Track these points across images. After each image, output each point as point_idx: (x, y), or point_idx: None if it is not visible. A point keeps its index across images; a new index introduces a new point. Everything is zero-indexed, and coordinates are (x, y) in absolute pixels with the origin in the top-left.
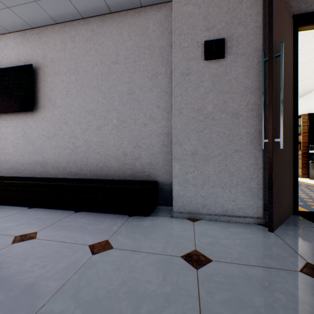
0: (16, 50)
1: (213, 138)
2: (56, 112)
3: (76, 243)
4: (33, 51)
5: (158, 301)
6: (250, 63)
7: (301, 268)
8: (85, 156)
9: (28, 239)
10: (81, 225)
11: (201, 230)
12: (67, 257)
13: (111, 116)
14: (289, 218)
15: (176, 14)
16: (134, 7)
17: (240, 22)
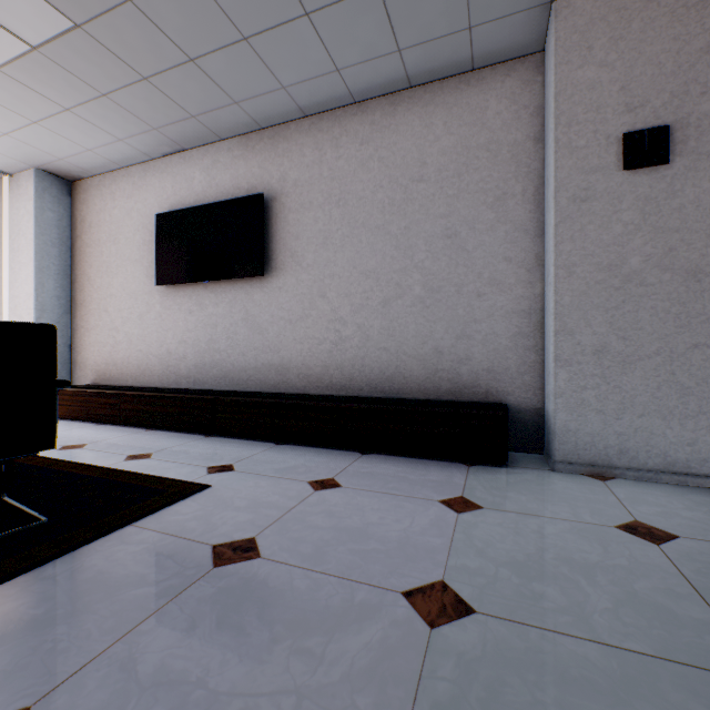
0: (232, 169)
1: (642, 321)
2: (303, 276)
3: (414, 496)
4: (262, 169)
5: (616, 572)
6: None
7: None
8: (359, 355)
9: (332, 487)
10: (394, 473)
11: (629, 495)
12: (421, 513)
13: (409, 280)
14: None
15: (561, 87)
16: (458, 73)
17: (705, 90)
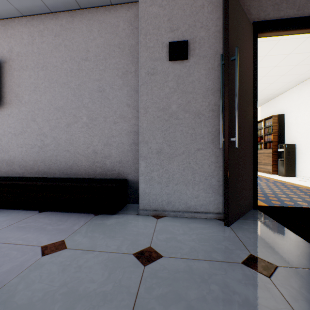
0: None
1: (177, 137)
2: (23, 108)
3: (29, 244)
4: None
5: (94, 300)
6: (212, 65)
7: (243, 260)
8: (54, 154)
9: None
10: (40, 225)
11: (162, 227)
12: (13, 260)
13: (81, 113)
14: (248, 212)
15: (142, 14)
16: (104, 4)
17: (202, 26)
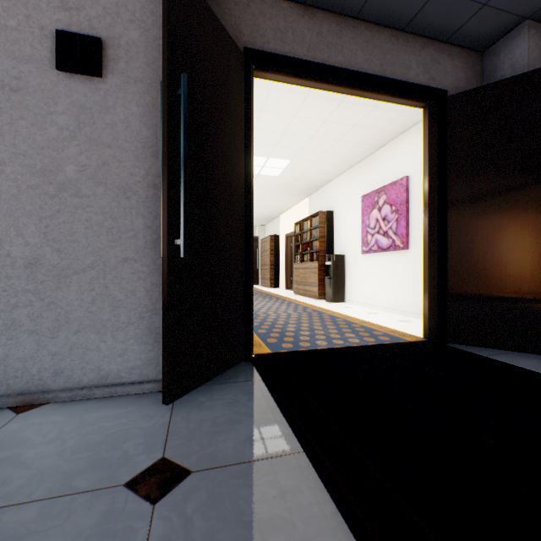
0: None
1: (78, 233)
2: None
3: None
4: None
5: None
6: (154, 101)
7: (135, 476)
8: None
9: None
10: None
11: (11, 433)
12: None
13: None
14: (231, 369)
15: None
16: None
17: (135, 19)
